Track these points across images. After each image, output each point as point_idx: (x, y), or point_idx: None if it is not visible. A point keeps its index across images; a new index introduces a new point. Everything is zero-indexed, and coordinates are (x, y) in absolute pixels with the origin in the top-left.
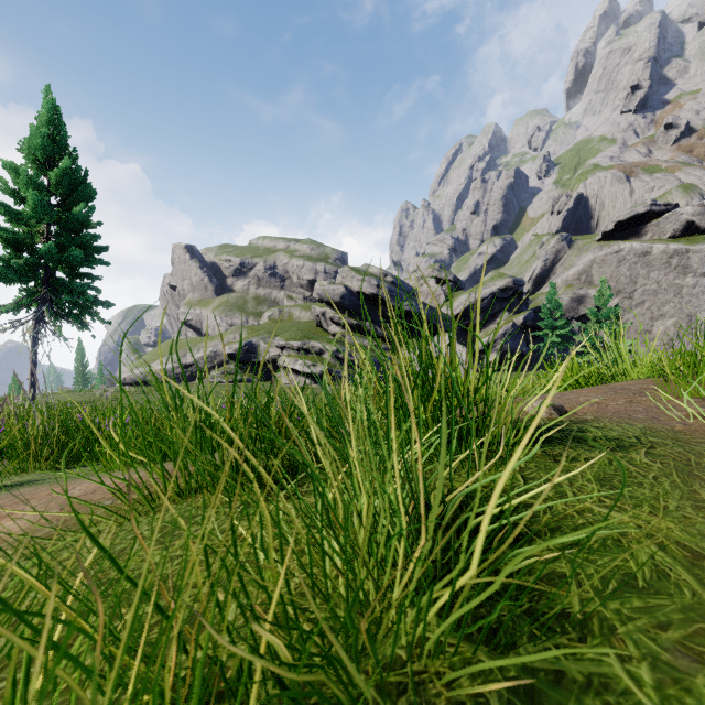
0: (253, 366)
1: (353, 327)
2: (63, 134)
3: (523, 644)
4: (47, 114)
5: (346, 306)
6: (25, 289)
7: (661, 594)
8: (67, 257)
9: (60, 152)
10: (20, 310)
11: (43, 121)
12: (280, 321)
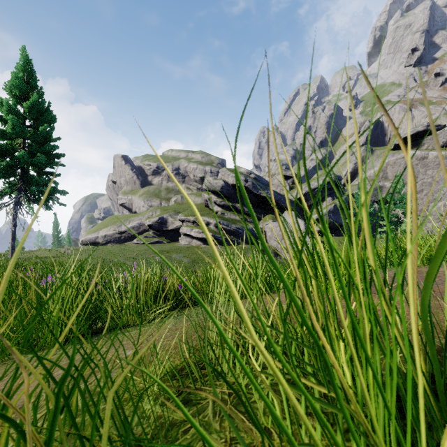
0: (164, 232)
1: (229, 207)
2: (33, 78)
3: None
4: (23, 64)
5: (224, 194)
6: (8, 182)
7: None
8: (35, 160)
9: (31, 90)
10: (4, 196)
11: (20, 69)
12: (182, 203)
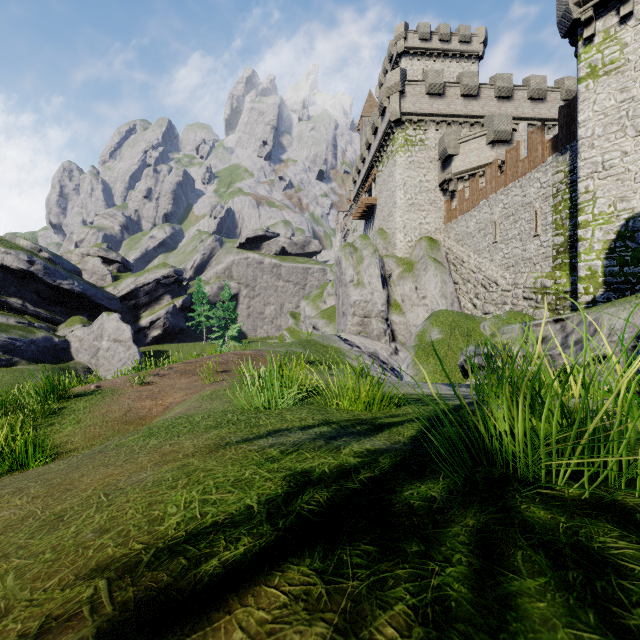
0: None
1: None
2: None
3: (56, 417)
4: None
5: None
6: None
7: (78, 410)
8: None
9: None
10: None
11: None
12: None
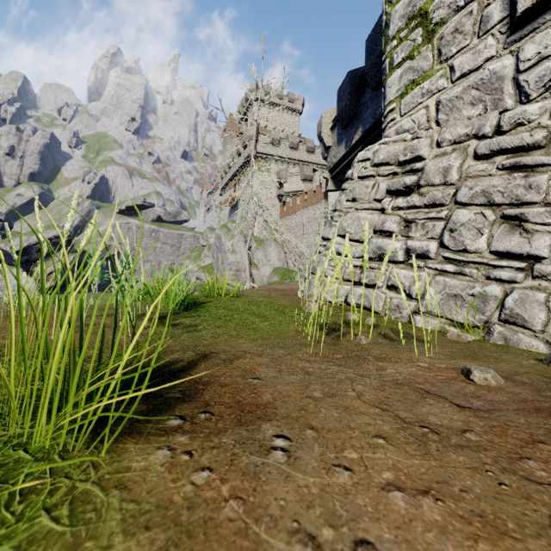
0: None
1: None
2: None
3: None
4: None
5: None
6: None
7: None
8: None
9: None
10: None
11: None
12: None
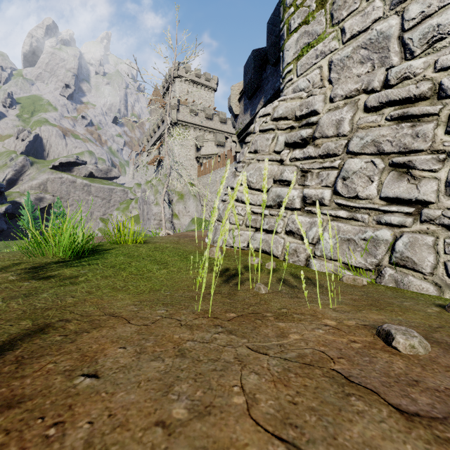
0: None
1: None
2: None
3: None
4: None
5: None
6: None
7: None
8: None
9: None
10: None
11: None
12: None
